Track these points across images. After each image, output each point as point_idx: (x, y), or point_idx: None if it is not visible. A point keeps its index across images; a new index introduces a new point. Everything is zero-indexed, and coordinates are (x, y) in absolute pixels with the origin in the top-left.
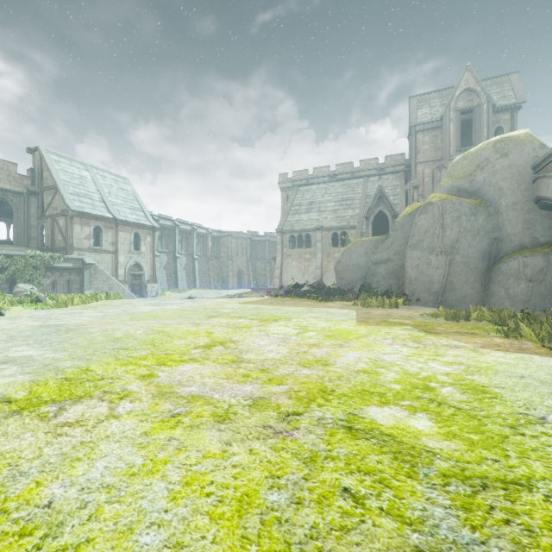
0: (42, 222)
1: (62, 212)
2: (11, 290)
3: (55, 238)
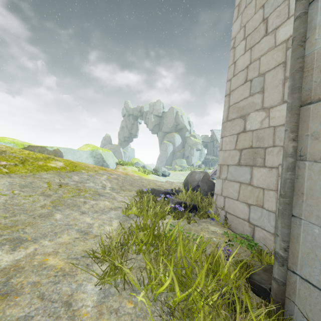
0: (213, 148)
1: (219, 146)
2: (211, 166)
3: (217, 153)
